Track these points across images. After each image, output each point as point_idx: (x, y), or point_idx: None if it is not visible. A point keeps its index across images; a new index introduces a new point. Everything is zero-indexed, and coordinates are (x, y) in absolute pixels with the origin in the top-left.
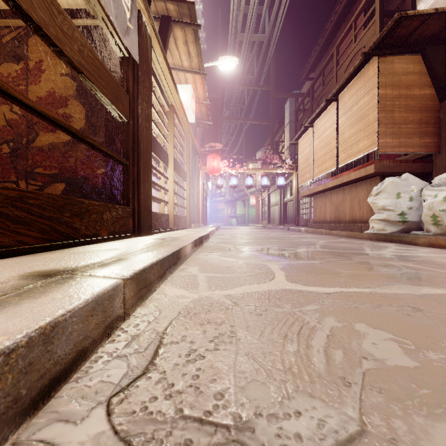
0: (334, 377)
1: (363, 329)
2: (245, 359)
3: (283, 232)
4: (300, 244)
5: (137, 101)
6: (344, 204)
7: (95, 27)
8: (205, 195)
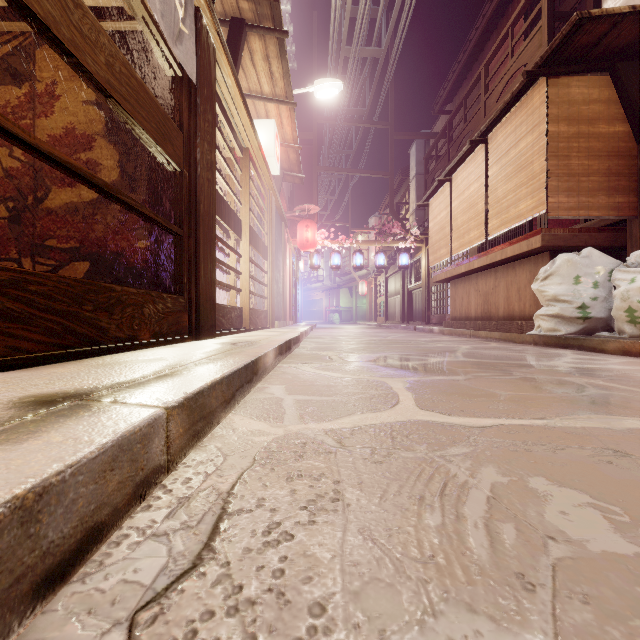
0: (505, 573)
1: (542, 488)
2: (359, 540)
3: (407, 333)
4: (434, 351)
5: (195, 141)
6: (497, 293)
7: (133, 33)
8: (294, 280)
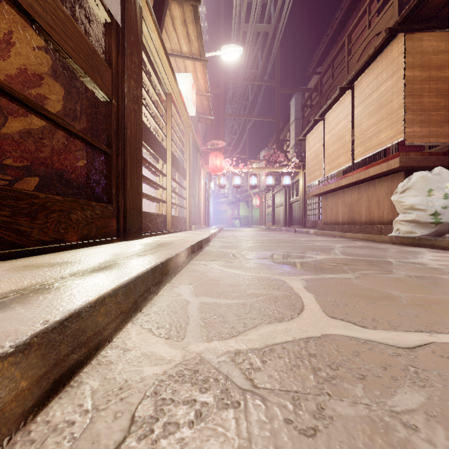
0: None
1: None
2: None
3: (290, 234)
4: (315, 249)
5: (123, 77)
6: (360, 204)
7: None
8: (207, 195)
